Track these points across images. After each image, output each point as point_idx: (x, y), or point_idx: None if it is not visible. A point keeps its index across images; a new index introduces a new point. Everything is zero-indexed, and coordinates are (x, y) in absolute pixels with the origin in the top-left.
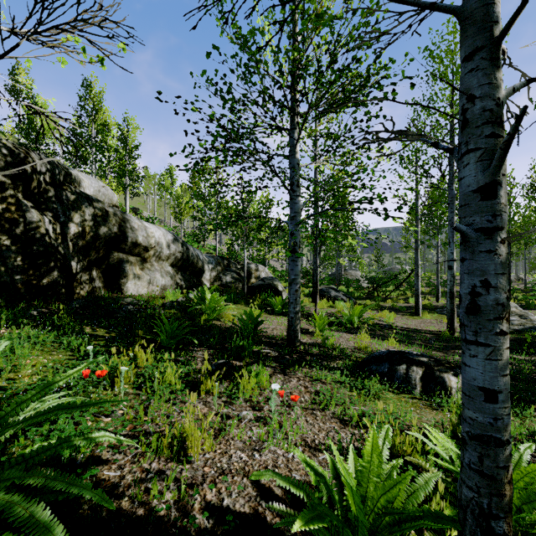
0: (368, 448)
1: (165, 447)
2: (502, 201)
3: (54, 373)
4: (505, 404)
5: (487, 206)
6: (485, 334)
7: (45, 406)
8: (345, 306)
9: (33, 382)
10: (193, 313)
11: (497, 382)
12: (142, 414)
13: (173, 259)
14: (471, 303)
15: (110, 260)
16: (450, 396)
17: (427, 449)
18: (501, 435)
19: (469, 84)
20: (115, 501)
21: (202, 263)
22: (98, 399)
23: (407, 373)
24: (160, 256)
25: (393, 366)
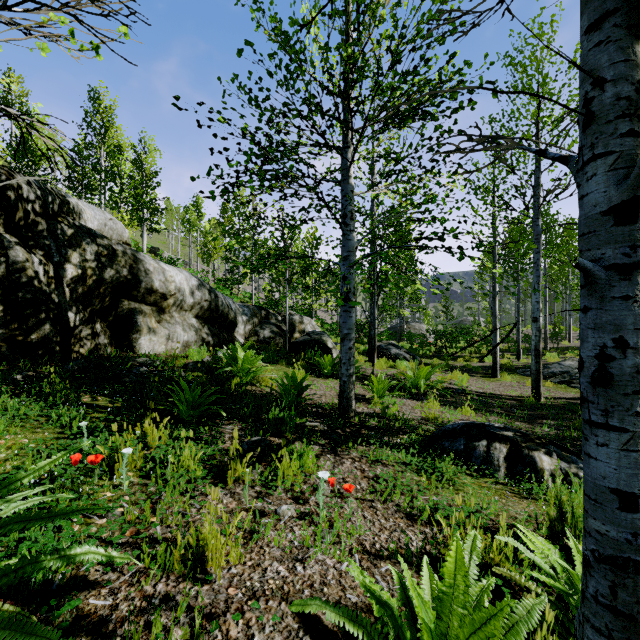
0: (449, 565)
1: (176, 561)
2: None
3: (36, 458)
4: None
5: (623, 233)
6: (620, 414)
7: (9, 510)
8: (409, 366)
9: (6, 470)
10: (221, 376)
11: (637, 482)
12: (149, 513)
13: (198, 309)
14: (599, 370)
15: (118, 311)
16: (543, 480)
17: (522, 556)
18: None
19: (596, 62)
20: None
21: (234, 314)
22: (91, 492)
23: (488, 452)
24: (182, 306)
25: (470, 442)
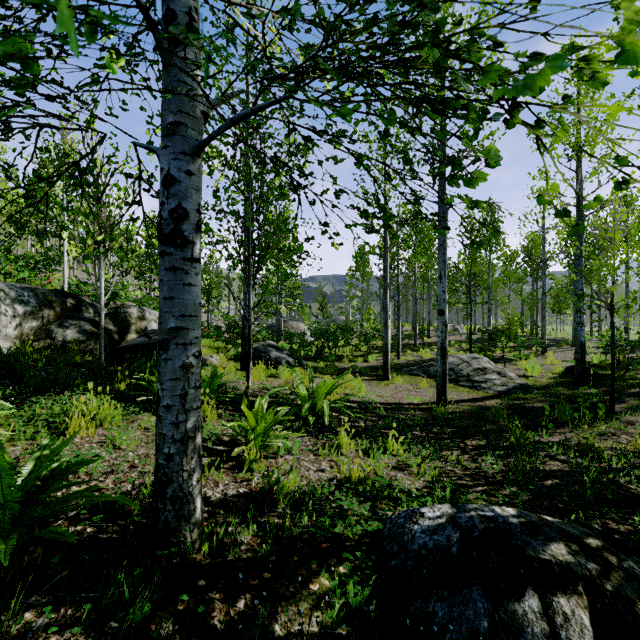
0: None
1: None
2: None
3: None
4: None
5: None
6: None
7: None
8: (300, 378)
9: None
10: None
11: None
12: None
13: None
14: None
15: None
16: None
17: None
18: None
19: None
20: None
21: None
22: None
23: (556, 636)
24: None
25: (500, 604)
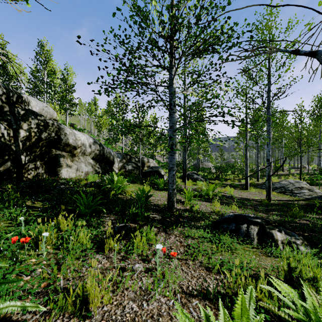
0: (238, 310)
1: (69, 304)
2: None
3: None
4: None
5: None
6: None
7: None
8: (203, 184)
9: None
10: (105, 190)
11: None
12: (56, 272)
13: (93, 154)
14: None
15: (49, 155)
16: (277, 246)
17: (274, 295)
18: None
19: None
20: None
21: (113, 157)
22: (24, 259)
23: (248, 230)
24: (84, 153)
25: (238, 225)
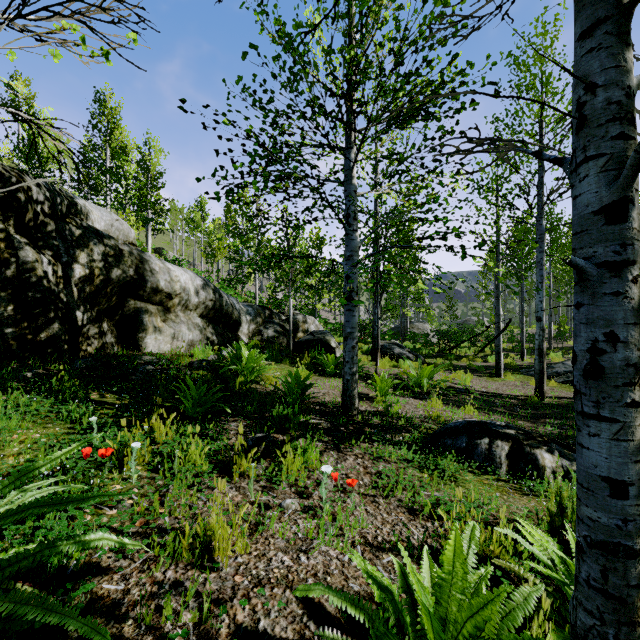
0: (448, 553)
1: (184, 550)
2: (635, 225)
3: (48, 452)
4: (638, 501)
5: (613, 232)
6: (610, 406)
7: (26, 498)
8: (412, 365)
9: (20, 463)
10: (226, 375)
11: (627, 470)
12: (157, 504)
13: (203, 308)
14: (590, 364)
15: (124, 310)
16: (544, 478)
17: (521, 549)
18: (633, 543)
19: (588, 68)
20: (115, 625)
21: (238, 313)
22: (102, 484)
23: (490, 449)
24: (187, 305)
25: (472, 440)
